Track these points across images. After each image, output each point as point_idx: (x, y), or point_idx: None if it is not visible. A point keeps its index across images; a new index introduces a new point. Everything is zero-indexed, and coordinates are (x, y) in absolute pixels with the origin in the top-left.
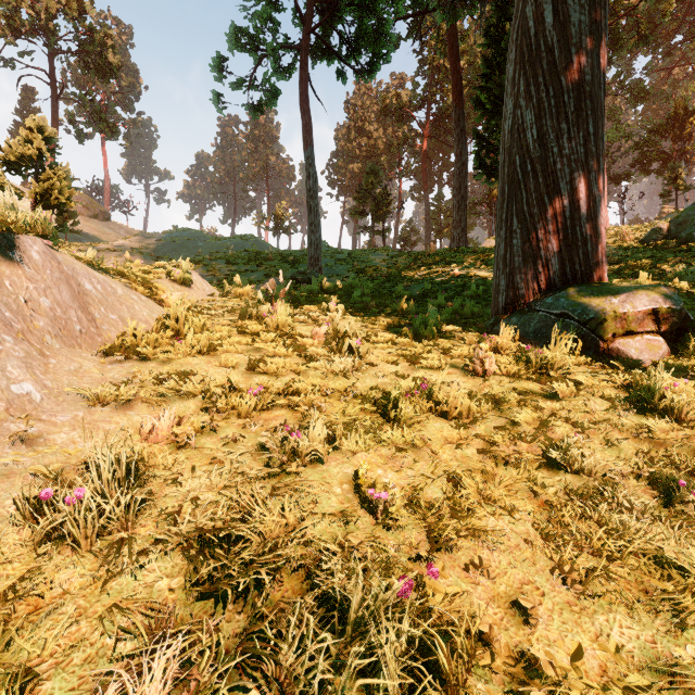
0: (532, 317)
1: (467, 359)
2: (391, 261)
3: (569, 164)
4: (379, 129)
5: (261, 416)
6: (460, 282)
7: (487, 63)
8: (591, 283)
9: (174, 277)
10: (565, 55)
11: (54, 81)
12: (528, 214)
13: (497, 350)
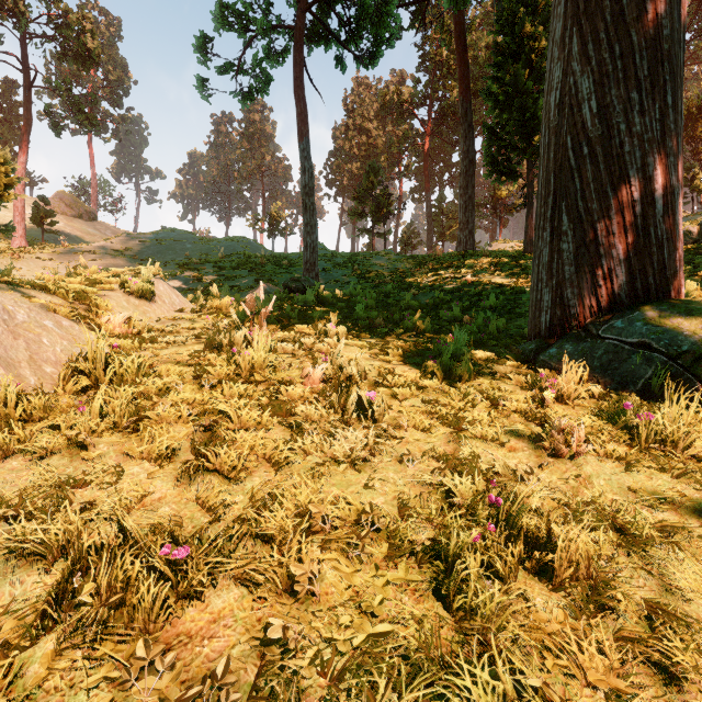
0: (595, 346)
1: (539, 427)
2: (393, 265)
3: (641, 145)
4: (379, 128)
5: (181, 620)
6: (475, 291)
7: (498, 51)
8: (671, 301)
9: (130, 288)
10: (636, 2)
11: (27, 68)
12: (584, 210)
13: (563, 397)
